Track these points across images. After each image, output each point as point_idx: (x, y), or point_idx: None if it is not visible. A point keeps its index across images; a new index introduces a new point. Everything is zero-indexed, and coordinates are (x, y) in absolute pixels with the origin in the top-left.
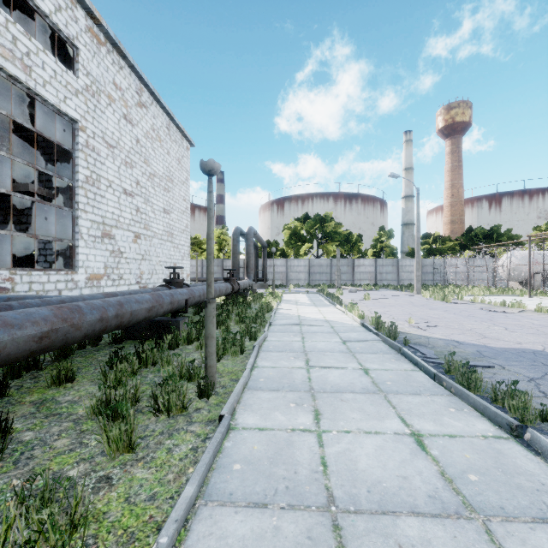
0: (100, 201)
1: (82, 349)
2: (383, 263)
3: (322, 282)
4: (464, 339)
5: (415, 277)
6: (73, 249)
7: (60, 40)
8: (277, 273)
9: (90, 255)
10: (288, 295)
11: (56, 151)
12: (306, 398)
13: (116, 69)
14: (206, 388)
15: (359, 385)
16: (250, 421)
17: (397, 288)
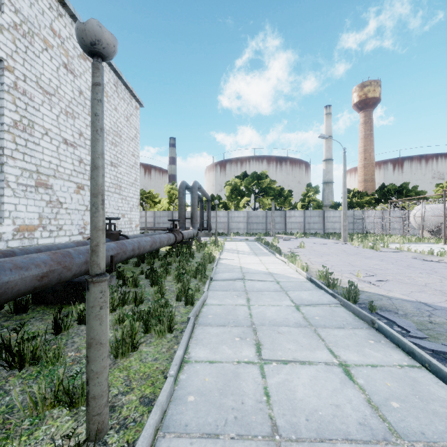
0: (33, 149)
1: None
2: (310, 214)
3: (258, 230)
4: (431, 300)
5: (342, 227)
6: None
7: None
8: (220, 223)
9: (19, 205)
10: (229, 243)
11: None
12: None
13: (53, 15)
14: None
15: (351, 414)
16: None
17: (324, 236)
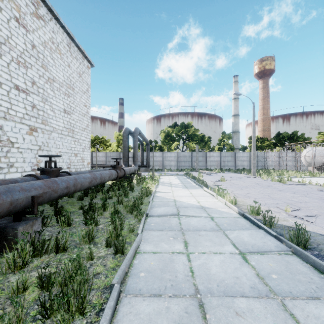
0: None
1: None
2: (225, 155)
3: (186, 167)
4: None
5: (252, 164)
6: None
7: None
8: (156, 161)
9: None
10: (164, 177)
11: None
12: None
13: None
14: None
15: None
16: None
17: (237, 171)
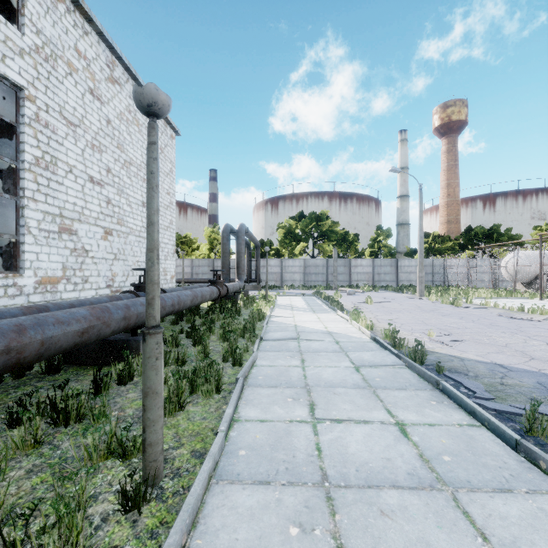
0: (56, 189)
1: None
2: (381, 263)
3: (318, 283)
4: (508, 361)
5: (418, 279)
6: (17, 246)
7: None
8: (271, 274)
9: (41, 254)
10: (282, 298)
11: None
12: (318, 507)
13: (78, 33)
14: (138, 490)
15: (401, 466)
16: None
17: (397, 289)
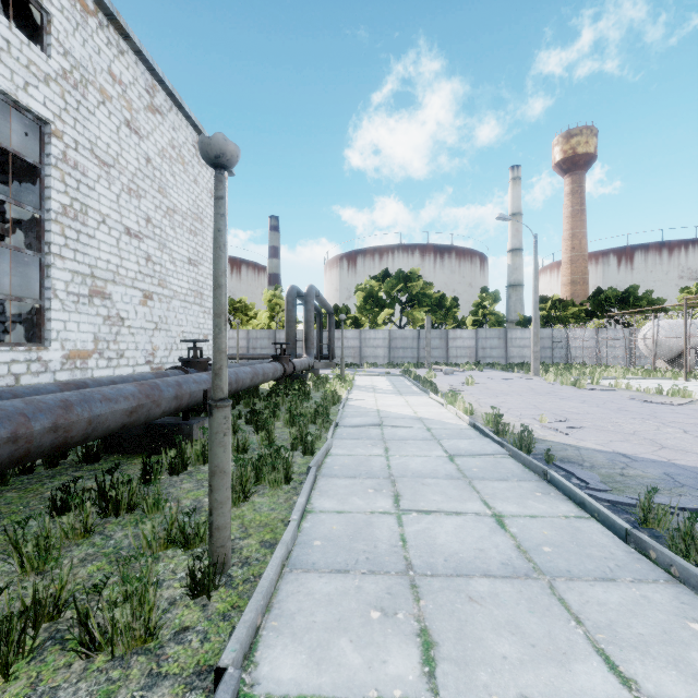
0: (87, 243)
1: (28, 474)
2: (486, 335)
3: (406, 359)
4: (634, 451)
5: (532, 354)
6: (41, 313)
7: (26, 5)
8: (348, 348)
9: (70, 322)
10: (362, 379)
11: (19, 168)
12: (402, 594)
13: (113, 53)
14: (207, 575)
15: (495, 556)
16: (285, 672)
17: (507, 368)
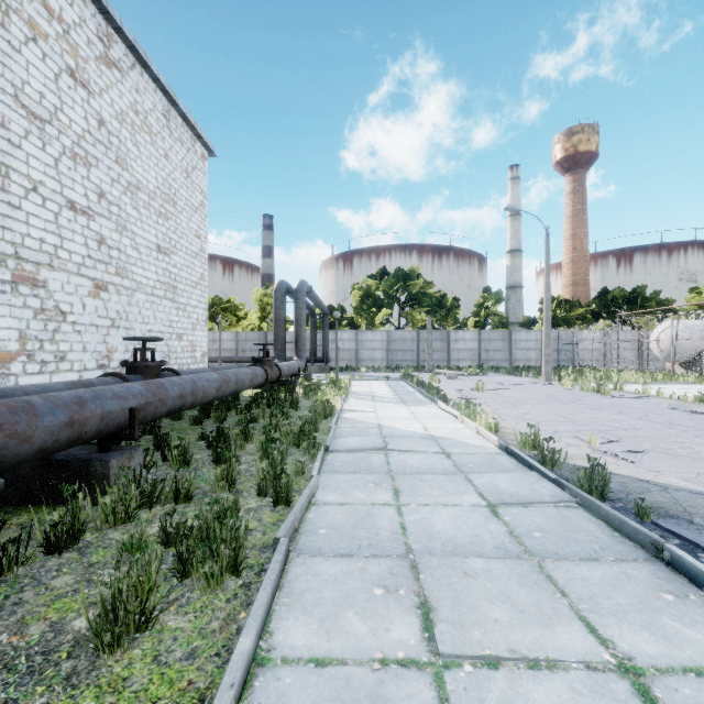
0: (8, 215)
1: None
2: (489, 336)
3: (406, 363)
4: None
5: (544, 357)
6: None
7: None
8: (344, 351)
9: None
10: (358, 384)
11: None
12: None
13: None
14: None
15: None
16: None
17: (513, 371)
